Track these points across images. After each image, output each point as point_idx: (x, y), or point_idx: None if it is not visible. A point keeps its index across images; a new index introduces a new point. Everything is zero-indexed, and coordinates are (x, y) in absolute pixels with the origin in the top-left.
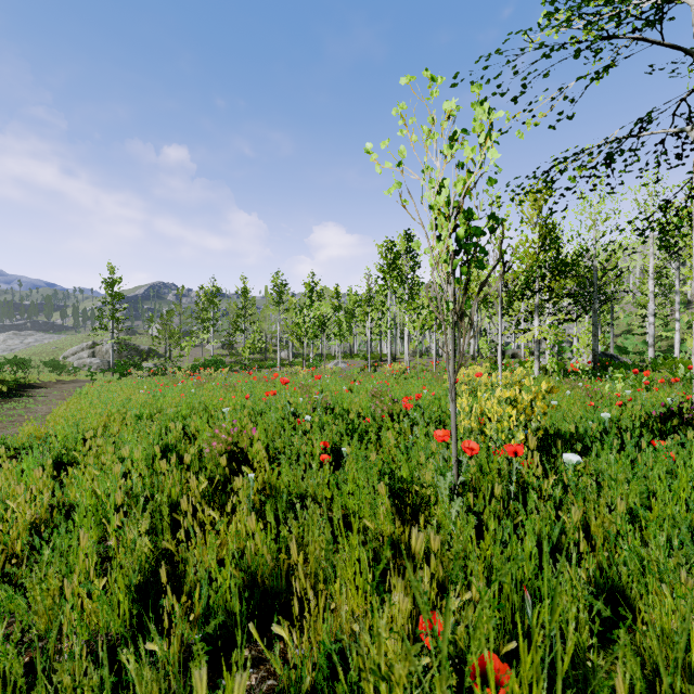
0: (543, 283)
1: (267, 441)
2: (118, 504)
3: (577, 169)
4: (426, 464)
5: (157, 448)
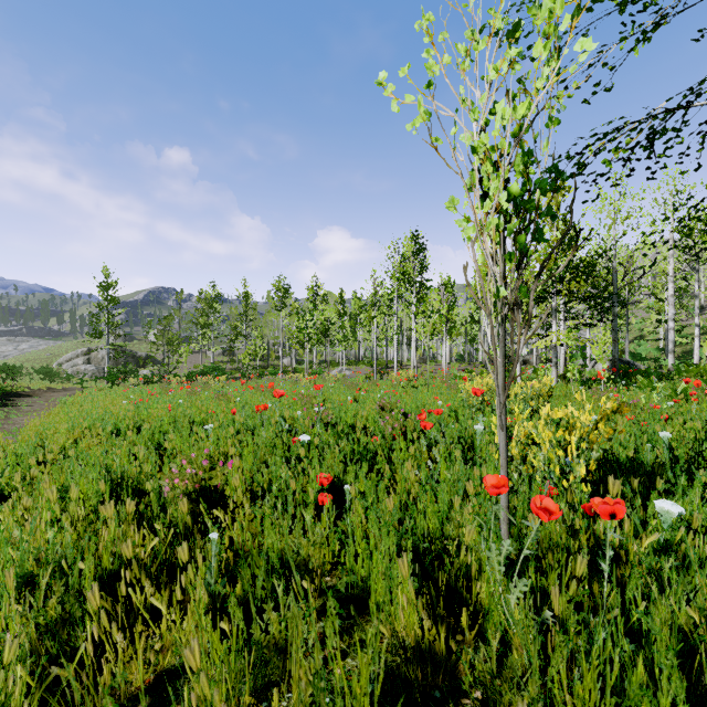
0: (562, 285)
1: (256, 465)
2: (9, 587)
3: (613, 151)
4: (460, 511)
5: (103, 484)
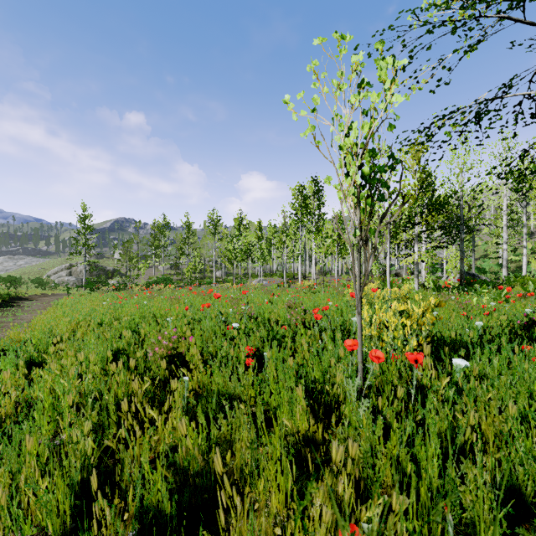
0: (422, 218)
1: (202, 345)
2: (69, 405)
3: (452, 125)
4: (335, 367)
5: (109, 352)
